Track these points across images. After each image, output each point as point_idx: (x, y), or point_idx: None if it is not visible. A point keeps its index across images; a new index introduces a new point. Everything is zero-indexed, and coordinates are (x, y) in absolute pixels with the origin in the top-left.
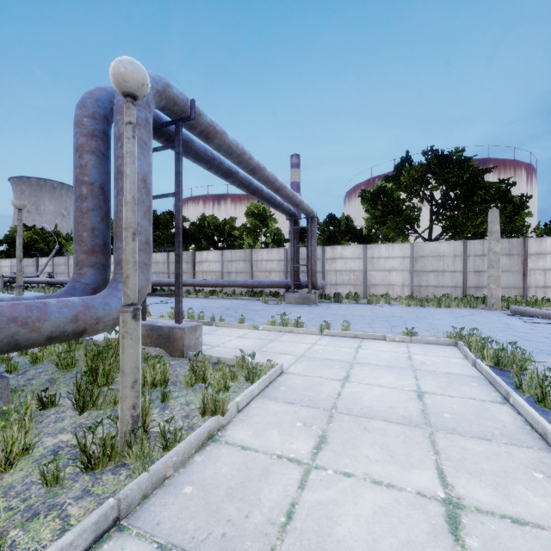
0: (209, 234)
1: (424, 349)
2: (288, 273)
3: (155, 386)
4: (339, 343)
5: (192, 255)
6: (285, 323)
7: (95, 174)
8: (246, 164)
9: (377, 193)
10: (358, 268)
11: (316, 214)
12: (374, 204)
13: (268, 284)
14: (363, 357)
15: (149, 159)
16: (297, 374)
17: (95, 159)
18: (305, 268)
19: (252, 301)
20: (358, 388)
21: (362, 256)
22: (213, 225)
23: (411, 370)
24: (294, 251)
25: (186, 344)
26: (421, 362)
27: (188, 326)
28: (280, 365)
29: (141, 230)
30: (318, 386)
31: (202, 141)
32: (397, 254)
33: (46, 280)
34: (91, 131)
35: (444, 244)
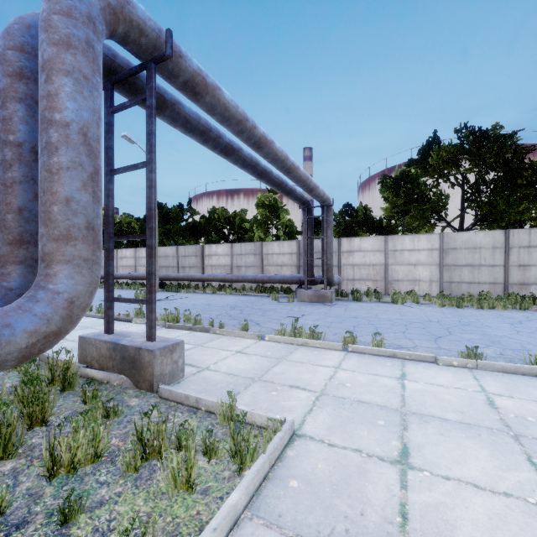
0: (219, 227)
1: (502, 383)
2: (301, 267)
3: (74, 470)
4: (372, 366)
5: (201, 248)
6: (297, 332)
7: (25, 131)
8: (249, 134)
9: (400, 178)
10: (378, 261)
11: (332, 202)
12: (397, 191)
13: (279, 279)
14: (417, 400)
15: (93, 103)
16: (317, 441)
17: (25, 110)
18: (319, 261)
19: (261, 298)
20: (435, 493)
21: (383, 248)
22: (223, 218)
23: (510, 437)
24: (308, 244)
25: (156, 373)
26: (516, 414)
27: (161, 347)
28: (289, 424)
29: (78, 208)
30: (357, 479)
31: (189, 99)
32: (423, 246)
33: None
34: (18, 69)
35: (481, 235)
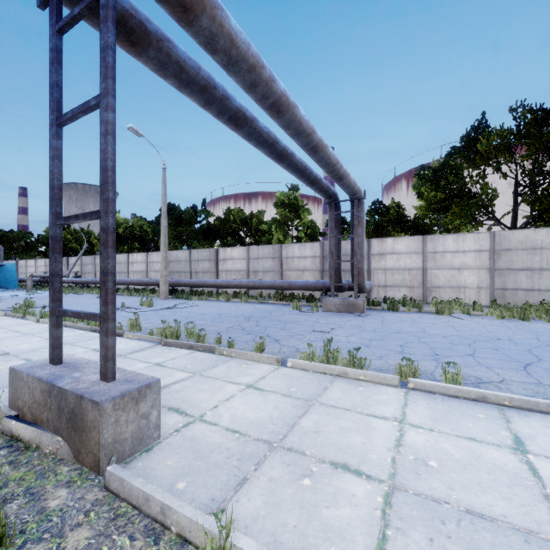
0: (235, 229)
1: None
2: (325, 272)
3: None
4: (457, 420)
5: (215, 252)
6: (331, 356)
7: None
8: (265, 88)
9: (441, 169)
10: (415, 265)
11: (364, 194)
12: (437, 184)
13: (300, 285)
14: None
15: None
16: None
17: None
18: (345, 266)
19: (281, 307)
20: None
21: (421, 250)
22: (239, 219)
23: None
24: (335, 244)
25: (106, 440)
26: None
27: (116, 395)
28: None
29: None
30: None
31: (178, 22)
32: (470, 247)
33: (71, 279)
34: None
35: (542, 233)
